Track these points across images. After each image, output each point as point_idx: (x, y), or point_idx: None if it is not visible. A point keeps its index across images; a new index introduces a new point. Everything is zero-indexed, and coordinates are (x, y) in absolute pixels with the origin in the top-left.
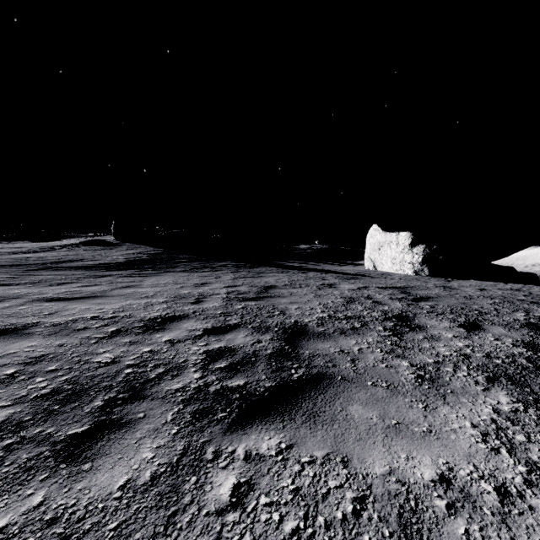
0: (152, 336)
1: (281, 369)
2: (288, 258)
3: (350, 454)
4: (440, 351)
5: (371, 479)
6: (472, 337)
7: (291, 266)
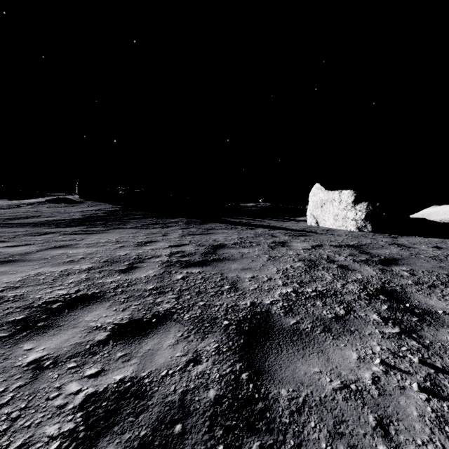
0: (15, 347)
1: None
2: (236, 215)
3: None
4: None
5: None
6: None
7: (239, 222)
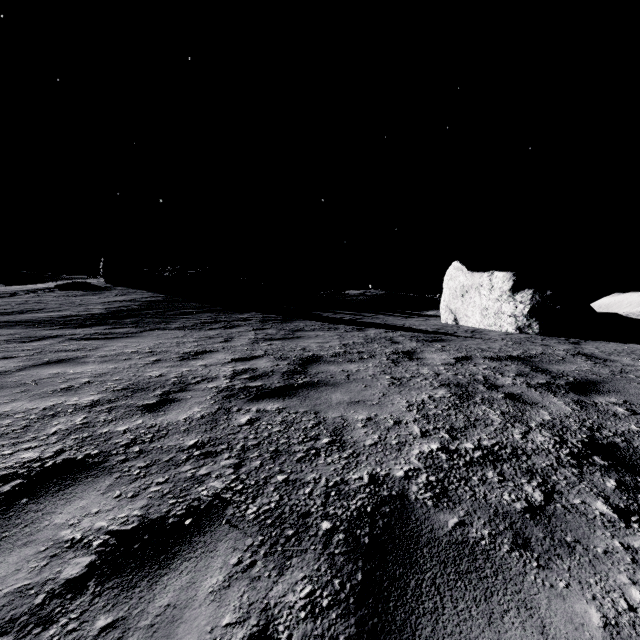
0: None
1: None
2: (336, 307)
3: None
4: None
5: None
6: None
7: (340, 319)
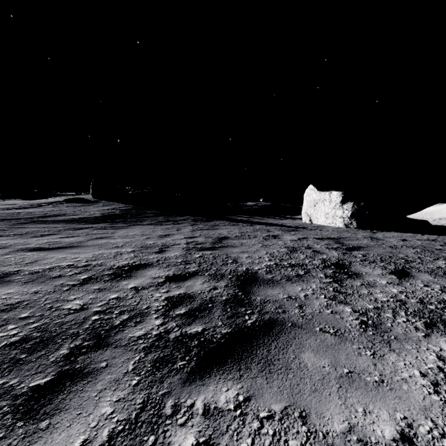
0: (119, 283)
1: (236, 316)
2: (238, 213)
3: (308, 408)
4: (377, 297)
5: (332, 438)
6: (404, 284)
7: (240, 220)
